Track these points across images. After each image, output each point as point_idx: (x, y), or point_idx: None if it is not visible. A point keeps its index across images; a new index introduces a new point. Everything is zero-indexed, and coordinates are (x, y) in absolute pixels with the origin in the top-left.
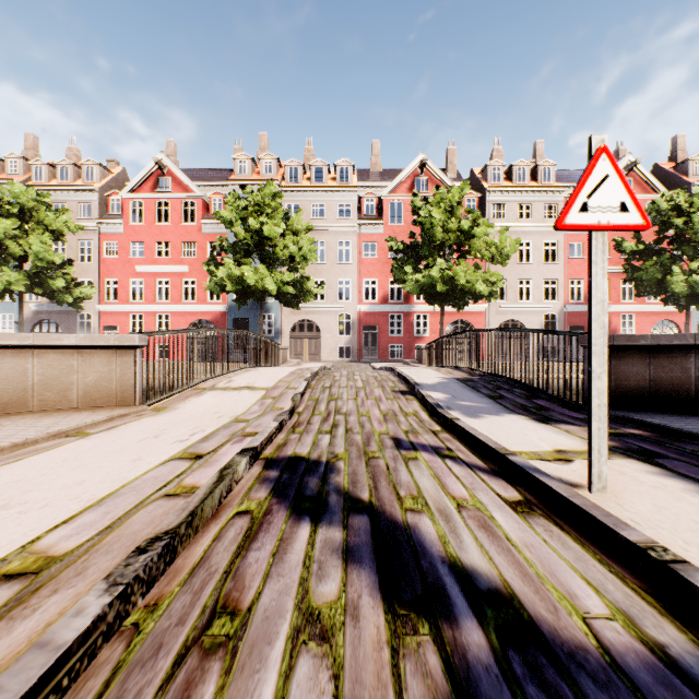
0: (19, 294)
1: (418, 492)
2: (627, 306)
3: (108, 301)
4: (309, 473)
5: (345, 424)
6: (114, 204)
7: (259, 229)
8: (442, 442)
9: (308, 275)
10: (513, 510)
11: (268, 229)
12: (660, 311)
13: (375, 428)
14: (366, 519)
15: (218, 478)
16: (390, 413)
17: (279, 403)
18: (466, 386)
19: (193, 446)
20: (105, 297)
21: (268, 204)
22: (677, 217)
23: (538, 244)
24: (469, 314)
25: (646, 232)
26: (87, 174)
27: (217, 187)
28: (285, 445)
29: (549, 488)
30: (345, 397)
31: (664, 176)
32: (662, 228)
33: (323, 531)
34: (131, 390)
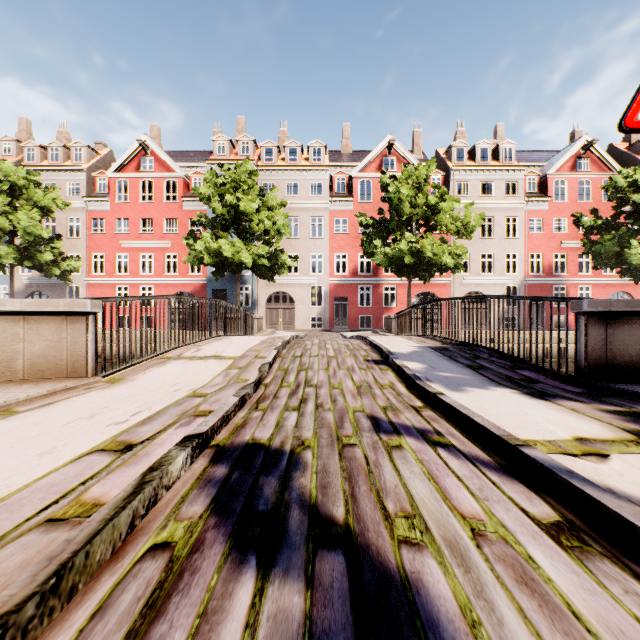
0: (9, 267)
1: (412, 504)
2: (584, 278)
3: (95, 274)
4: (267, 470)
5: (315, 398)
6: (101, 183)
7: (235, 205)
8: (428, 423)
9: (282, 249)
10: (557, 543)
11: (243, 205)
12: (615, 283)
13: (348, 404)
14: (341, 562)
15: (135, 489)
16: (364, 385)
17: (244, 374)
18: (442, 355)
19: (129, 430)
20: (92, 270)
21: (244, 181)
22: (634, 193)
23: (500, 219)
24: (434, 285)
25: (602, 208)
26: (76, 155)
27: (198, 167)
28: (244, 426)
29: (606, 509)
30: (316, 366)
31: (619, 156)
32: (619, 204)
33: (274, 592)
34: (83, 360)
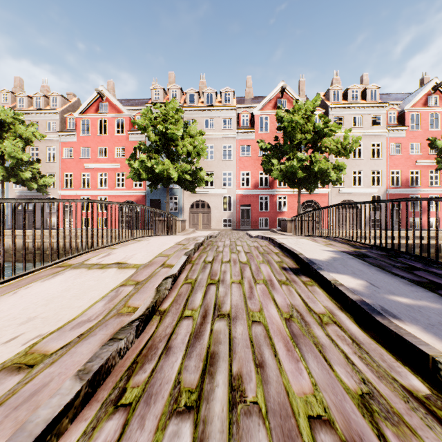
0: (1, 182)
1: None
2: (434, 189)
3: (66, 188)
4: None
5: (229, 354)
6: (70, 122)
7: (165, 133)
8: None
9: (201, 167)
10: None
11: (171, 133)
12: None
13: (288, 380)
14: None
15: None
16: (294, 315)
17: (136, 296)
18: (368, 263)
19: None
20: (64, 185)
21: (172, 116)
22: None
23: (367, 144)
24: (316, 195)
25: None
26: (53, 102)
27: (140, 110)
28: None
29: None
30: (228, 278)
31: None
32: None
33: None
34: None
